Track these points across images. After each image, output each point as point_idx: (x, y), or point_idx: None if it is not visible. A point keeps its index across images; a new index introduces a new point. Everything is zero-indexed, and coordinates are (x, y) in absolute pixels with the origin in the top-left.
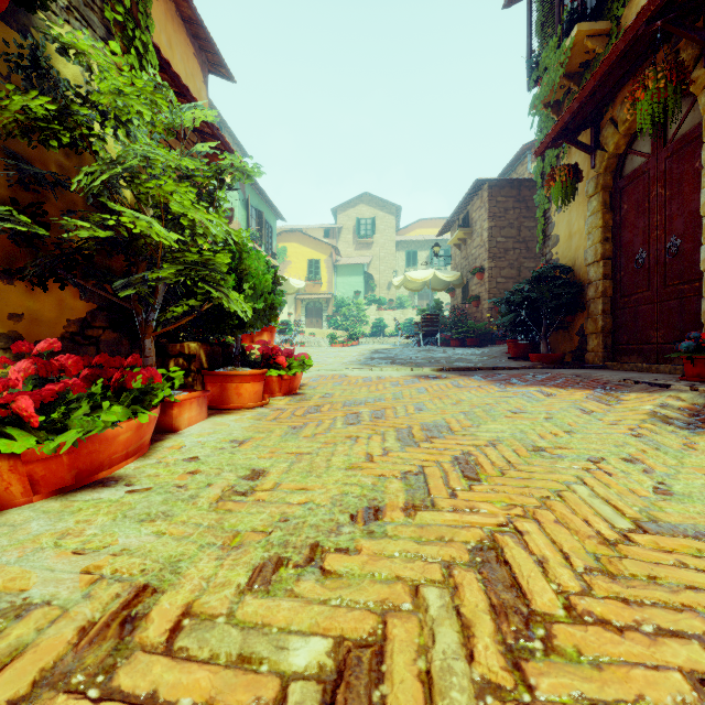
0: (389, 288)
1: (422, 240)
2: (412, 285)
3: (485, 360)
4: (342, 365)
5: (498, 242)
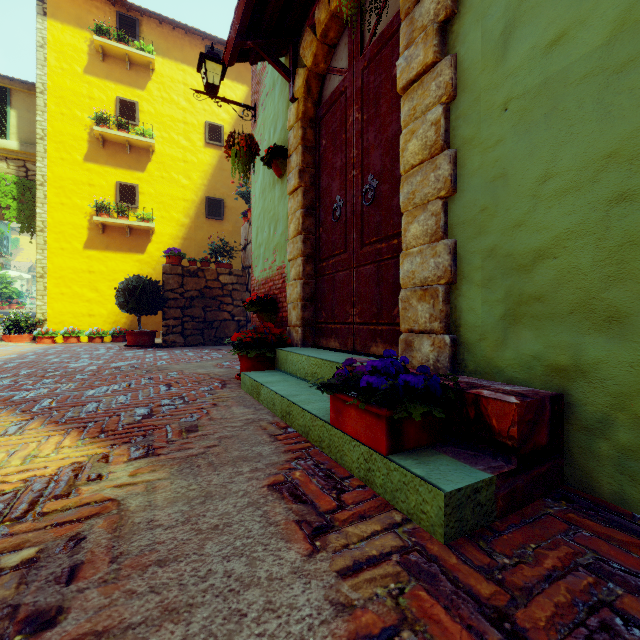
0: None
1: None
2: None
3: None
4: None
5: None
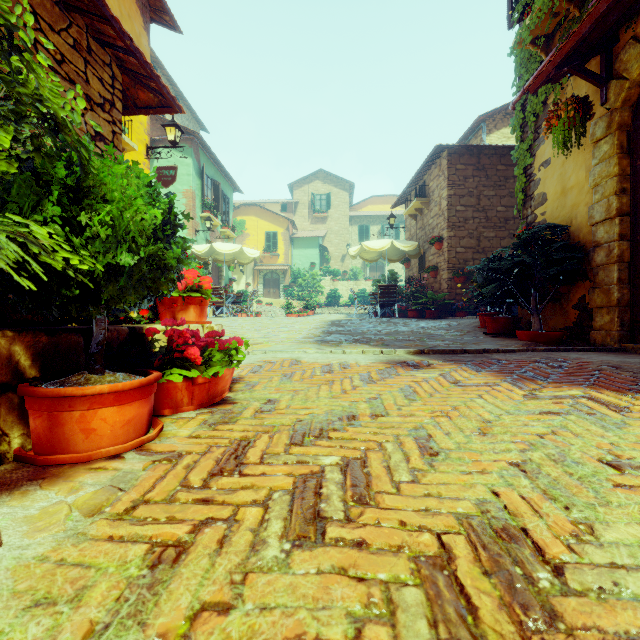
0: (343, 260)
1: (374, 215)
2: (368, 256)
3: (460, 337)
4: (295, 344)
5: (457, 211)
